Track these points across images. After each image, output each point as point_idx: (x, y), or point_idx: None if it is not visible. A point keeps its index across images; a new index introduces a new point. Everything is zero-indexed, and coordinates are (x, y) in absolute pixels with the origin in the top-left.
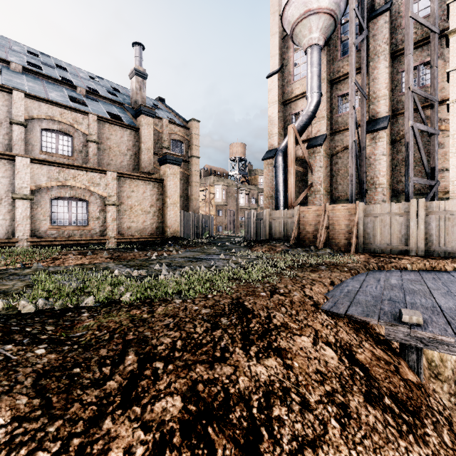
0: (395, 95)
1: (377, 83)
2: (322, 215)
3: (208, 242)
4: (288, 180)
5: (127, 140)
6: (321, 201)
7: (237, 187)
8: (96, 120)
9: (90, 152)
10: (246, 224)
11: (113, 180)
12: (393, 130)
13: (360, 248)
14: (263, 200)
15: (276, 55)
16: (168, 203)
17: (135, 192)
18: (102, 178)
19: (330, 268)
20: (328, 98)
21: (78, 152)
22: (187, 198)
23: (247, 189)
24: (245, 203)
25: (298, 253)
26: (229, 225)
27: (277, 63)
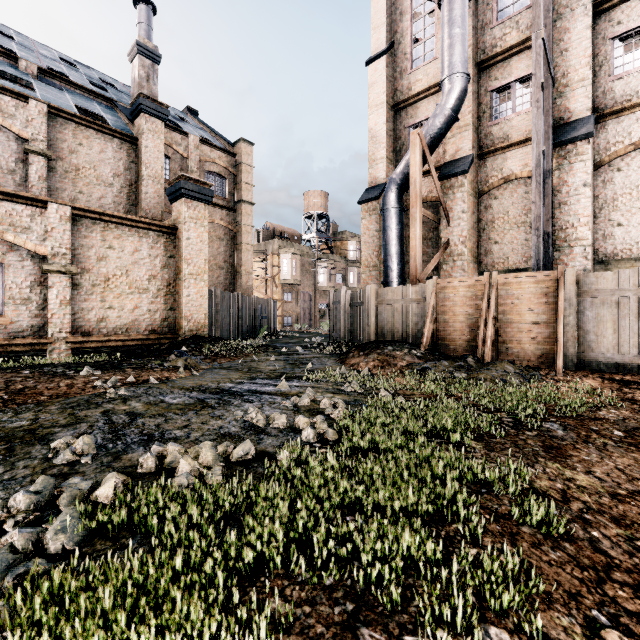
0: (599, 81)
1: (569, 58)
2: (485, 295)
3: (264, 346)
4: (411, 232)
5: (114, 159)
6: (465, 273)
7: (315, 257)
8: (46, 114)
9: (33, 174)
10: (332, 314)
11: (63, 222)
12: (597, 143)
13: (569, 361)
14: (354, 278)
15: (383, 26)
16: (185, 273)
17: (115, 250)
18: (37, 216)
19: (578, 430)
20: (475, 93)
21: (5, 171)
22: (233, 270)
23: (330, 261)
24: (327, 282)
25: (452, 375)
26: (303, 316)
27: (384, 38)
